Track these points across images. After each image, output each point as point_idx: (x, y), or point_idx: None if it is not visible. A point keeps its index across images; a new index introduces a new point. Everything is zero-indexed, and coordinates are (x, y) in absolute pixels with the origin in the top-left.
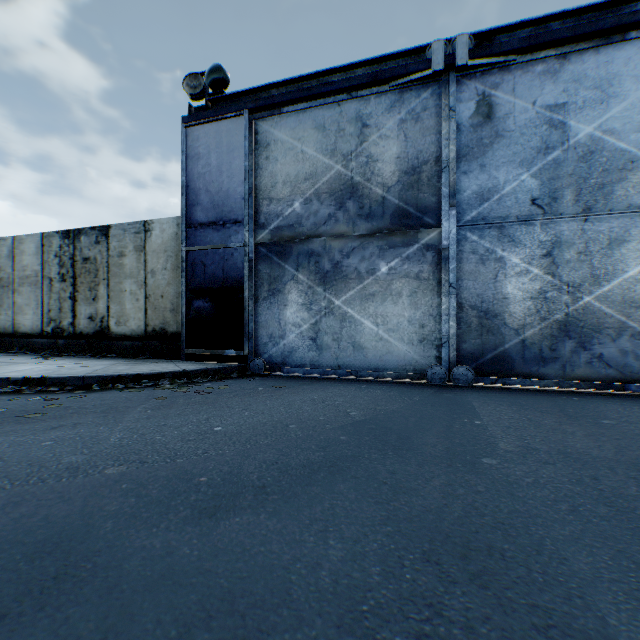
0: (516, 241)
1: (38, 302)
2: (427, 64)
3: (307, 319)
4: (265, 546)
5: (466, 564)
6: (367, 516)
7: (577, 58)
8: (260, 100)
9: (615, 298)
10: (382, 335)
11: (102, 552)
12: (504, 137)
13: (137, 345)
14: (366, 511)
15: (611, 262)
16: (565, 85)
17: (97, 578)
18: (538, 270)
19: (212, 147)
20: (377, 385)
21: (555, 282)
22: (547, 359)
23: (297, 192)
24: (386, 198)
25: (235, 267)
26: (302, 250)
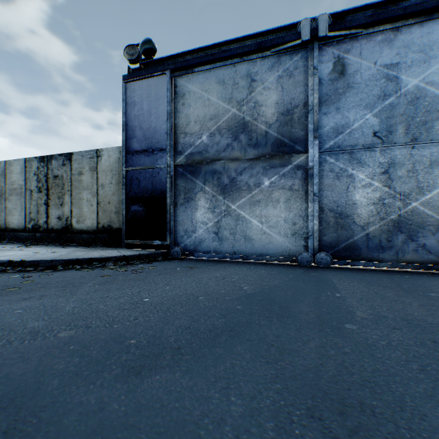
0: (362, 162)
1: (22, 207)
2: (298, 36)
3: (211, 219)
4: (179, 402)
5: (344, 420)
6: (260, 374)
7: (406, 30)
8: (178, 63)
9: (434, 203)
10: (265, 230)
11: (47, 407)
12: (353, 88)
13: (91, 237)
14: (259, 370)
15: (431, 177)
16: (398, 50)
17: (40, 433)
18: (378, 183)
19: (144, 97)
20: (262, 266)
21: (390, 192)
22: (385, 247)
23: (204, 128)
24: (268, 132)
25: (160, 182)
26: (208, 169)
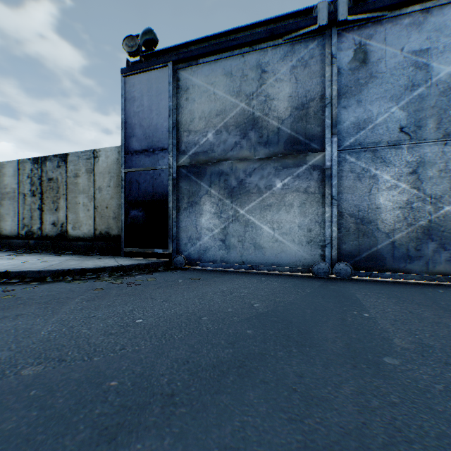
0: (387, 162)
1: (15, 212)
2: (314, 21)
3: (218, 225)
4: None
5: None
6: (282, 442)
7: (438, 12)
8: (181, 54)
9: None
10: (277, 237)
11: None
12: (377, 78)
13: (88, 245)
14: (280, 433)
15: None
16: (428, 34)
17: None
18: (405, 185)
19: (144, 91)
20: (274, 278)
21: (420, 195)
22: (413, 257)
23: (210, 125)
24: (280, 129)
25: (162, 184)
26: (214, 171)
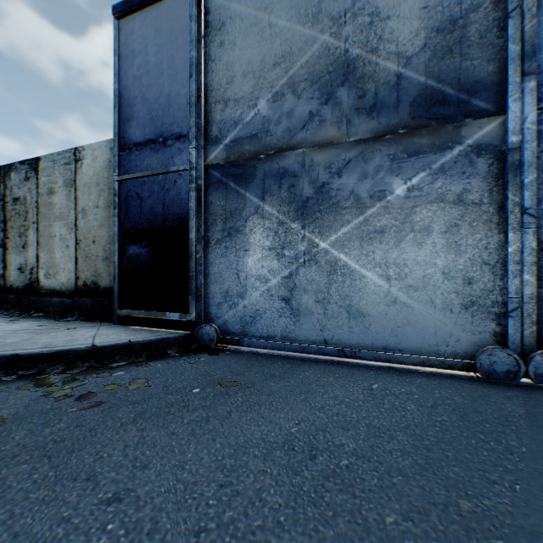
0: None
1: None
2: None
3: (277, 270)
4: None
5: None
6: None
7: None
8: None
9: None
10: (396, 295)
11: None
12: None
13: (67, 302)
14: None
15: None
16: None
17: None
18: None
19: (150, 39)
20: (397, 383)
21: None
22: None
23: (262, 86)
24: (403, 76)
25: (178, 199)
26: (270, 170)
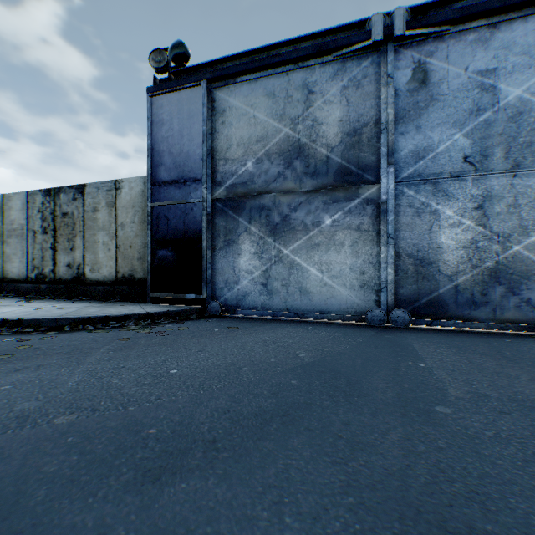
0: (449, 195)
1: (24, 252)
2: (367, 35)
3: (259, 266)
4: (212, 525)
5: None
6: (325, 481)
7: (506, 27)
8: (217, 71)
9: None
10: (326, 281)
11: (24, 534)
12: (438, 100)
13: (109, 289)
14: (323, 474)
15: None
16: (495, 52)
17: None
18: (470, 222)
19: (174, 114)
20: (322, 326)
21: (486, 232)
22: (478, 303)
23: (250, 153)
24: (330, 157)
25: (194, 220)
26: (254, 205)
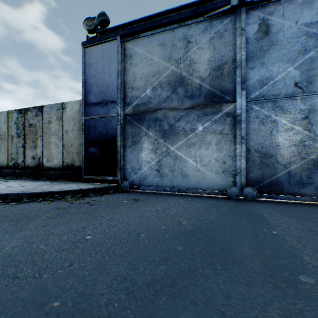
0: (284, 109)
1: (6, 149)
2: (227, 2)
3: (154, 158)
4: None
5: None
6: None
7: None
8: (126, 30)
9: None
10: (199, 168)
11: None
12: (276, 45)
13: (58, 173)
14: None
15: None
16: (317, 10)
17: None
18: (299, 127)
19: (99, 59)
20: (197, 199)
21: (310, 135)
22: (305, 183)
23: (148, 83)
24: (202, 85)
25: (112, 128)
26: (151, 117)
